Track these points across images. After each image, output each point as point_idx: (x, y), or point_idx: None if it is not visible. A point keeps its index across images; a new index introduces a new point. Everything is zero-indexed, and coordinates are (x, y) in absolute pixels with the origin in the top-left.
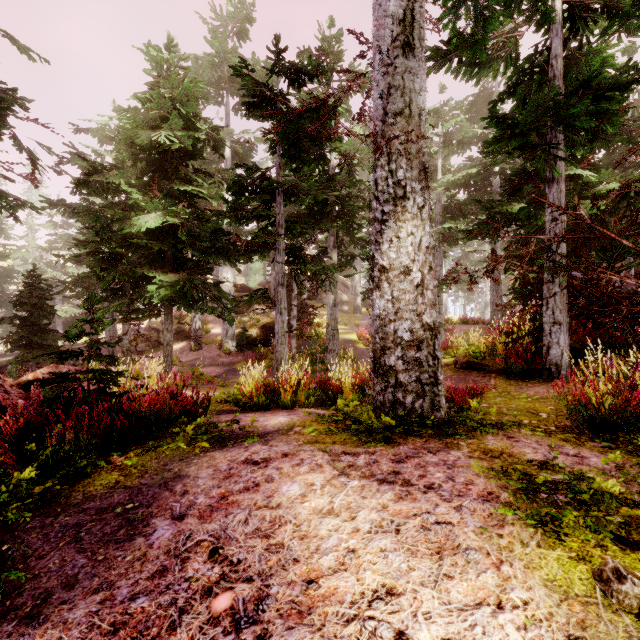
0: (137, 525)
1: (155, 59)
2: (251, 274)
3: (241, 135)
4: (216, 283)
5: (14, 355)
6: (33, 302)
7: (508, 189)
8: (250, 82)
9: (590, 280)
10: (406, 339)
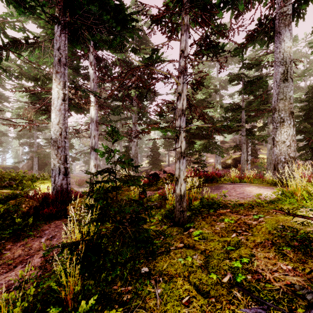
0: (219, 188)
1: (195, 69)
2: (226, 134)
3: (223, 78)
4: (215, 142)
5: (147, 167)
6: (154, 150)
7: None
8: (232, 76)
9: None
10: (284, 160)
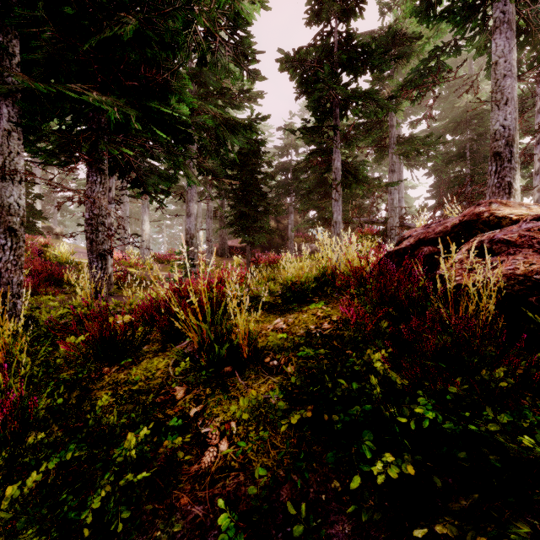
0: None
1: None
2: None
3: None
4: None
5: None
6: None
7: (303, 164)
8: None
9: (377, 220)
10: None
